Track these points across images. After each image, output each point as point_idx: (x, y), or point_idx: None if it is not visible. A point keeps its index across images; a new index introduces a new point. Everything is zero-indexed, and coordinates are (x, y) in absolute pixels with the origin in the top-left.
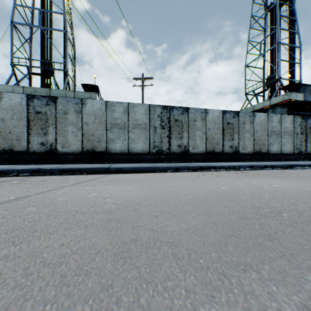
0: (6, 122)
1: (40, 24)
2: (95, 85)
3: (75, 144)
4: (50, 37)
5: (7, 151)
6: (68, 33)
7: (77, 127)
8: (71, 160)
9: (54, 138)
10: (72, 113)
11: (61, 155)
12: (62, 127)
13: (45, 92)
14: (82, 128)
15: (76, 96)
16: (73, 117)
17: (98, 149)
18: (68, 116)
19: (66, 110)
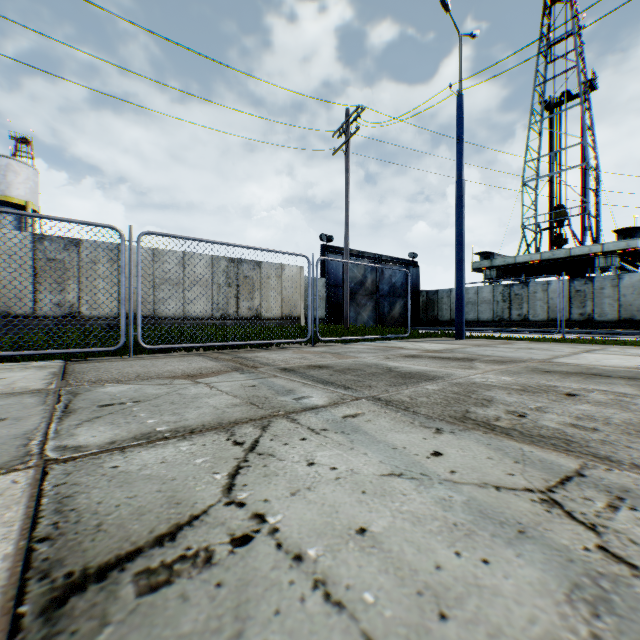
0: (552, 300)
1: (551, 170)
2: (635, 227)
3: (609, 313)
4: (559, 168)
5: (553, 320)
6: (588, 163)
7: (612, 299)
8: (606, 327)
9: (589, 309)
10: (606, 288)
11: (596, 323)
12: (597, 300)
13: (562, 253)
14: (618, 300)
15: (603, 250)
16: (608, 291)
17: (635, 318)
18: (603, 291)
19: (601, 286)
